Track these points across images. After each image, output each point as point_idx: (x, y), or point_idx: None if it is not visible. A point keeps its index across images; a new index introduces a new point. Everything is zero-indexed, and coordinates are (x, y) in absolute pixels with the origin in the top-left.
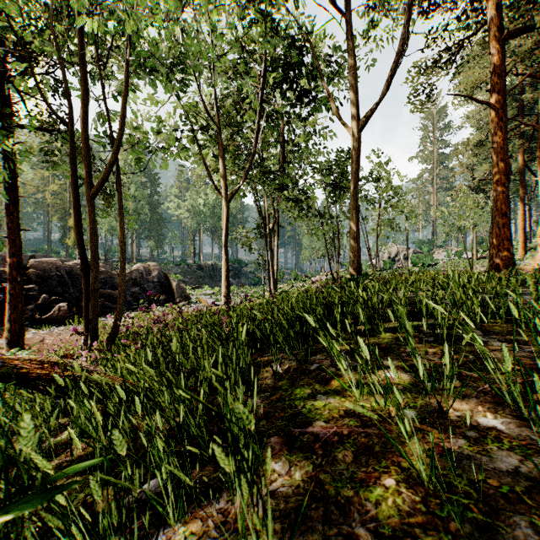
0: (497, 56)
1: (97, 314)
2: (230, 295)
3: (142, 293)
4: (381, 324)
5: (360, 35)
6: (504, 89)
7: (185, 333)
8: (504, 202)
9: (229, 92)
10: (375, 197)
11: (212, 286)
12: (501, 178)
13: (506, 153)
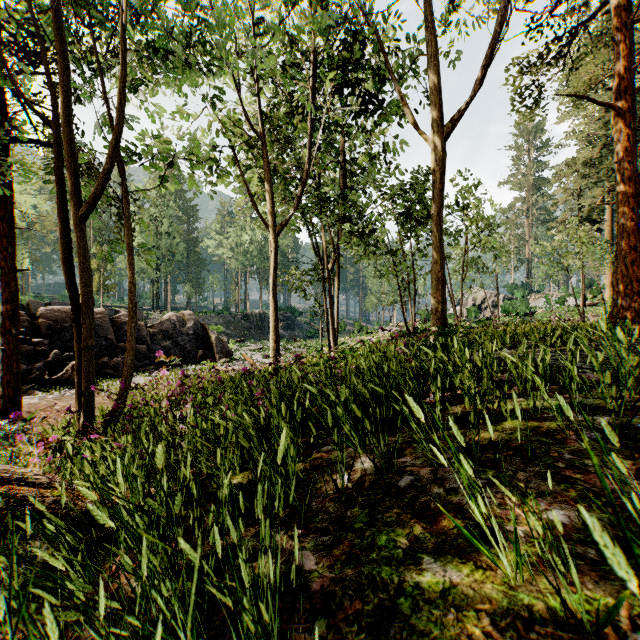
0: (623, 43)
1: (93, 380)
2: (281, 351)
3: (174, 348)
4: (507, 405)
5: (443, 24)
6: (631, 87)
7: (200, 418)
8: (633, 233)
9: (279, 101)
10: (461, 229)
11: (259, 339)
12: (628, 201)
13: (635, 169)
